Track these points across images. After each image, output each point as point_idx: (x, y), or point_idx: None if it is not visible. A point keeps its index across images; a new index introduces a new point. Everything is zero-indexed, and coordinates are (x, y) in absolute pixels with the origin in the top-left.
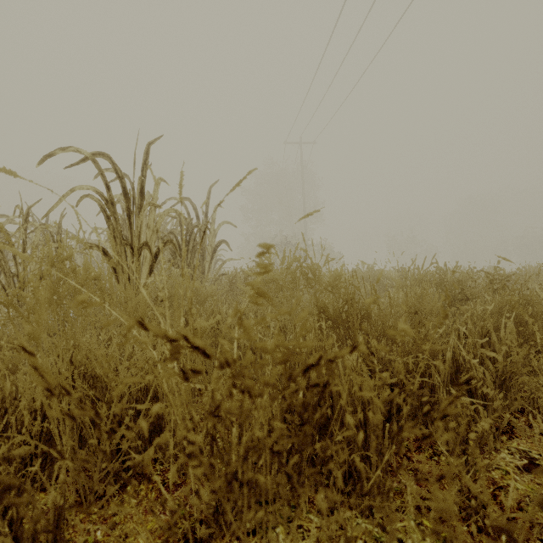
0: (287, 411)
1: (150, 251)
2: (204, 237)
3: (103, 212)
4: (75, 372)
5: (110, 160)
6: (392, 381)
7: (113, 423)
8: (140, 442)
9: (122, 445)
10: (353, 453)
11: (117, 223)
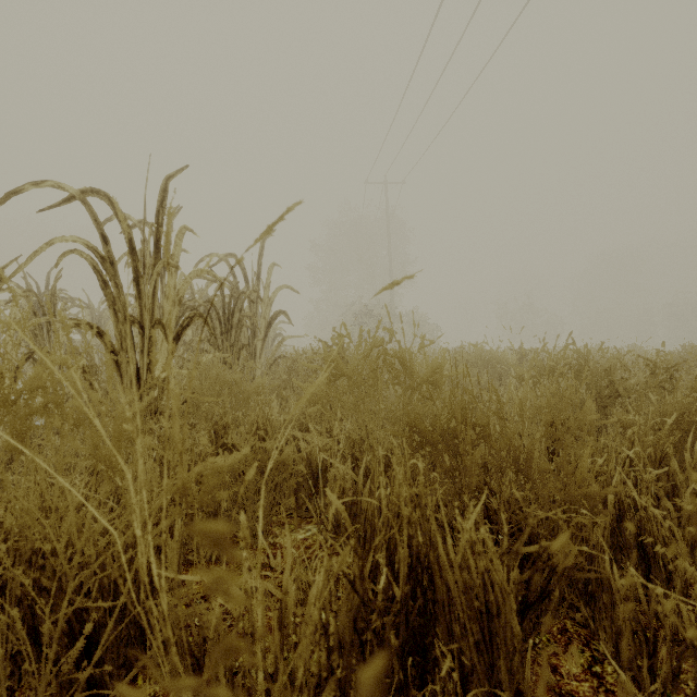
0: (358, 610)
1: (165, 331)
2: (256, 306)
3: (98, 274)
4: (1, 546)
5: (109, 200)
6: (530, 550)
7: (71, 626)
8: (109, 667)
9: (79, 673)
10: (469, 685)
11: (119, 290)
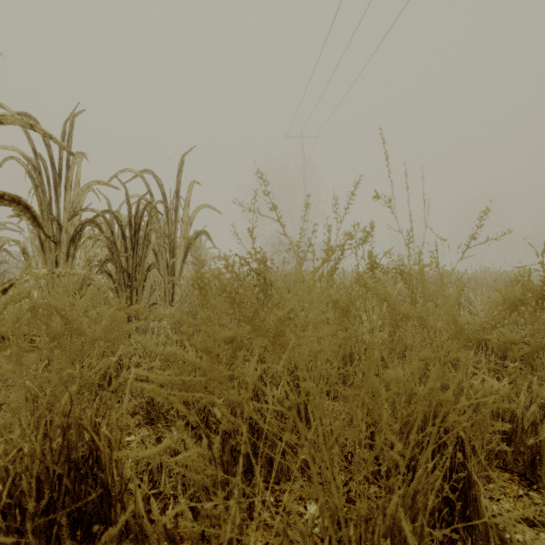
0: None
1: None
2: (174, 225)
3: None
4: None
5: None
6: None
7: None
8: None
9: None
10: None
11: None
